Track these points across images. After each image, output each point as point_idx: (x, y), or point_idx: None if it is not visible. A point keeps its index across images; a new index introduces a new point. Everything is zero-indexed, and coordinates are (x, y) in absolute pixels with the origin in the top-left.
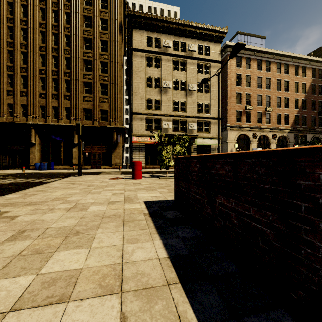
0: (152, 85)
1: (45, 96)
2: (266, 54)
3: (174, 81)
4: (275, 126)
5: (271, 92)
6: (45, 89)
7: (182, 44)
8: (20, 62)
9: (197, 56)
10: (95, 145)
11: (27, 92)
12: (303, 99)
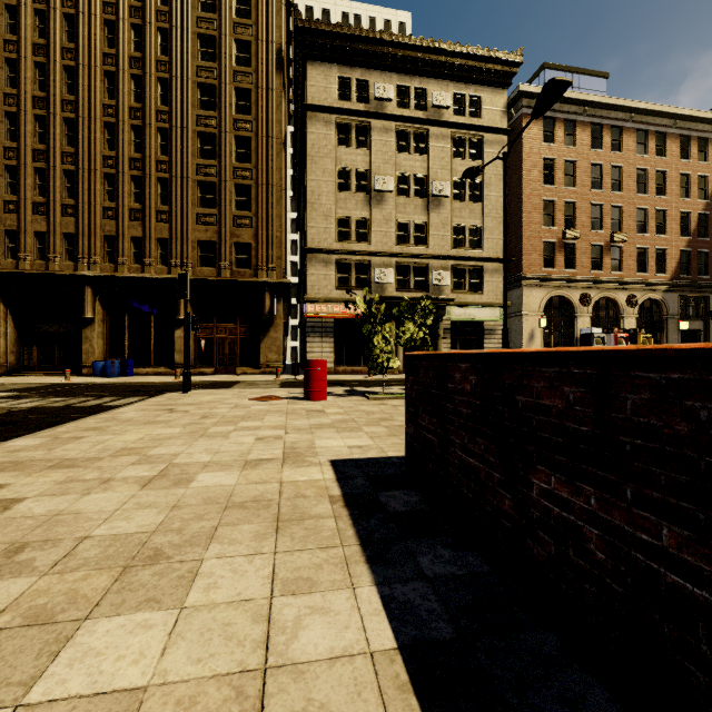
0: (351, 187)
1: (115, 215)
2: (614, 111)
3: (401, 176)
4: (635, 277)
5: (624, 198)
6: (115, 200)
7: (418, 92)
8: (61, 141)
9: (453, 119)
10: (224, 321)
11: (76, 207)
12: (701, 214)
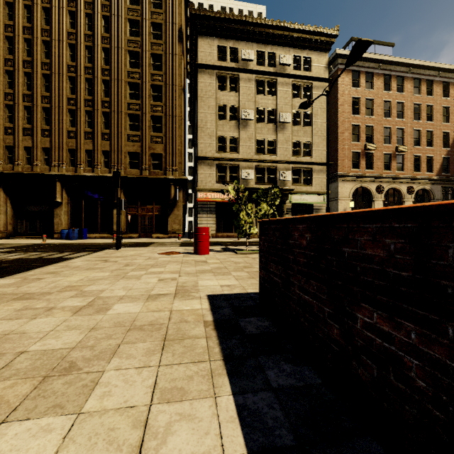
0: (226, 117)
1: (75, 136)
2: (398, 66)
3: (259, 110)
4: (412, 174)
5: (405, 123)
6: (75, 126)
7: (270, 55)
8: (41, 89)
9: (293, 72)
10: (145, 204)
11: (50, 131)
12: None
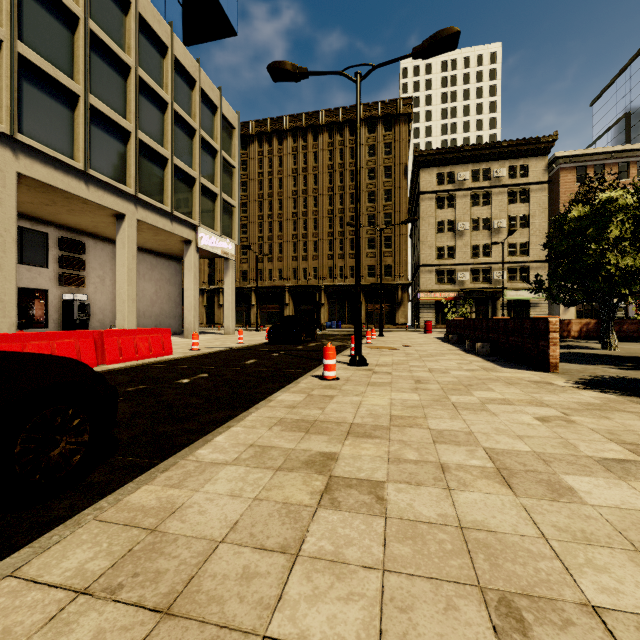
0: (444, 230)
1: (332, 258)
2: (638, 151)
3: (474, 219)
4: None
5: None
6: (332, 251)
7: (485, 170)
8: (312, 229)
9: (508, 182)
10: (378, 303)
11: (317, 256)
12: None
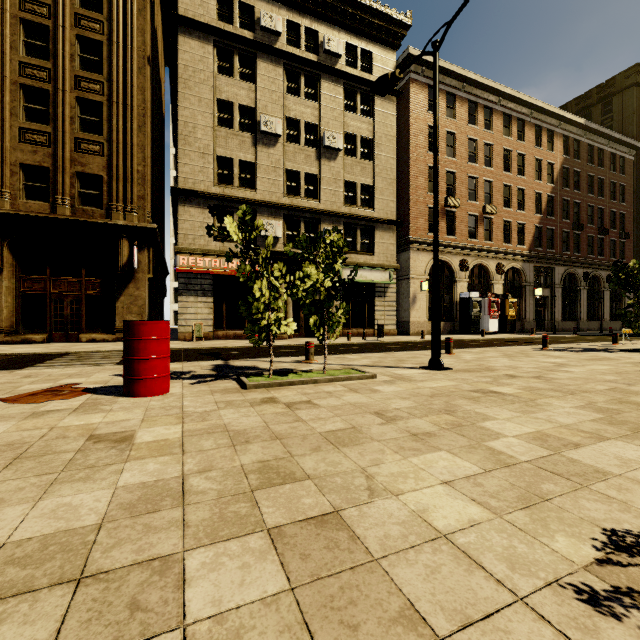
0: (233, 124)
1: None
2: (486, 92)
3: (290, 121)
4: (502, 247)
5: (494, 174)
6: None
7: (309, 33)
8: None
9: (345, 70)
10: (64, 273)
11: None
12: (549, 196)
